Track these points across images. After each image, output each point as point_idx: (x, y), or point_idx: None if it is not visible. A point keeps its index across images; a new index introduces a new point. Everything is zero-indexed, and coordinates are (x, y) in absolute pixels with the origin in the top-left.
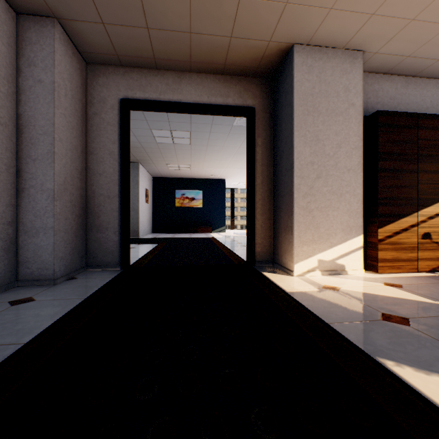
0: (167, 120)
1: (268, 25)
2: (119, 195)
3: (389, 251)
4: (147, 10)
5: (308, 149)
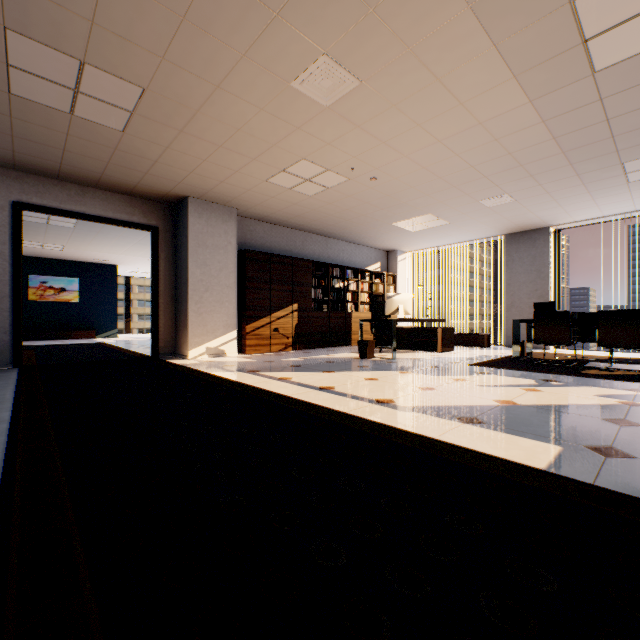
0: None
1: (168, 186)
2: (10, 296)
3: (254, 340)
4: (66, 158)
5: (199, 271)
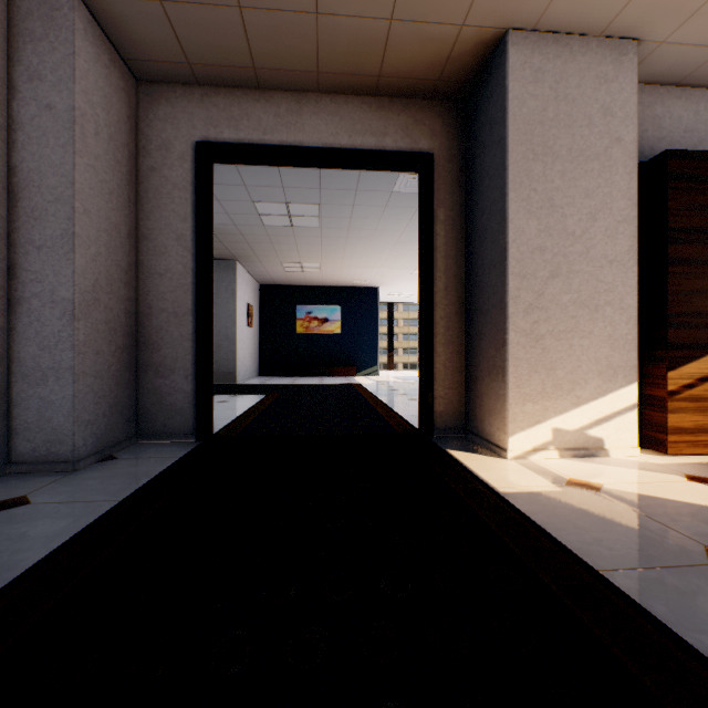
0: (280, 184)
1: None
2: (193, 312)
3: (688, 413)
4: None
5: (534, 224)
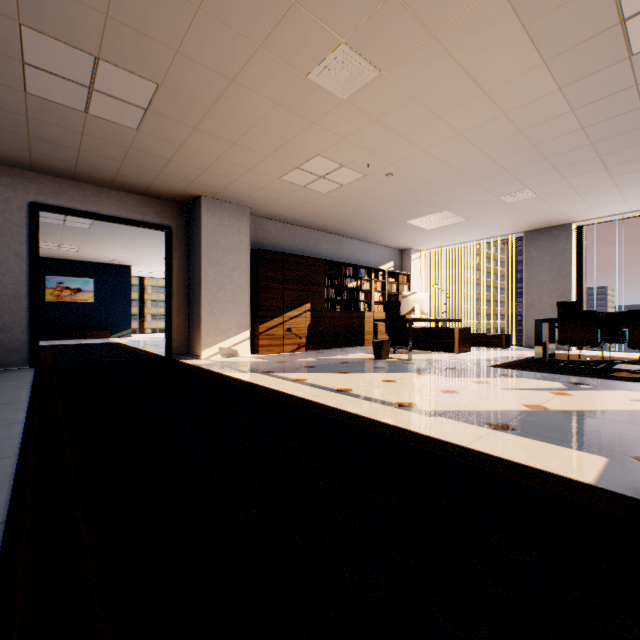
0: None
1: (182, 185)
2: (28, 296)
3: (266, 340)
4: (82, 159)
5: (212, 271)
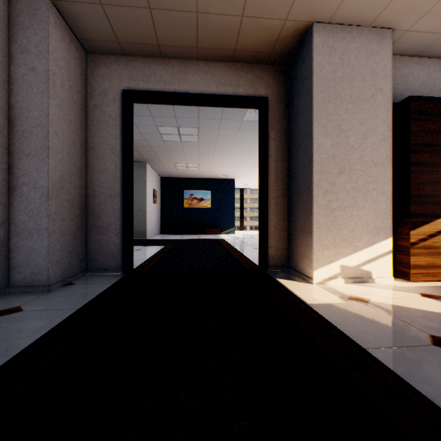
0: (174, 115)
1: None
2: (120, 194)
3: (423, 256)
4: None
5: (329, 141)
